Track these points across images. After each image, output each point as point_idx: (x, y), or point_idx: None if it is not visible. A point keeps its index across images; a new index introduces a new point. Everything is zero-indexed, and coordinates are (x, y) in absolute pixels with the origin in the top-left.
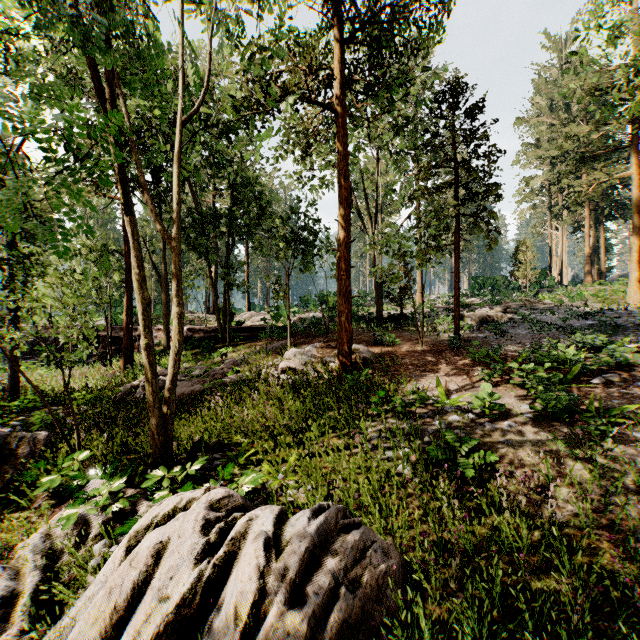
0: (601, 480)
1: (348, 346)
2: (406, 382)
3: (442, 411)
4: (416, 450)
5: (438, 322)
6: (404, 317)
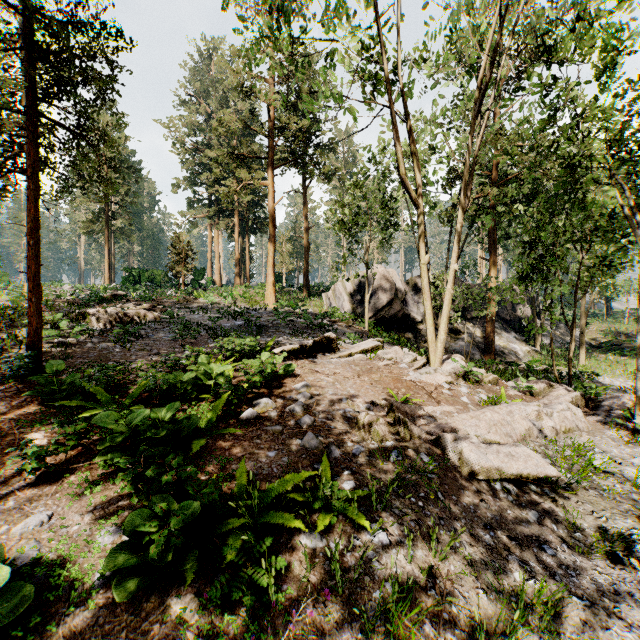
0: None
1: None
2: None
3: None
4: None
5: None
6: None
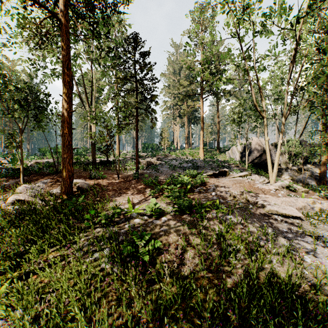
0: (204, 241)
1: (70, 181)
2: (109, 201)
3: (130, 217)
4: (114, 248)
5: (127, 165)
6: (109, 162)
